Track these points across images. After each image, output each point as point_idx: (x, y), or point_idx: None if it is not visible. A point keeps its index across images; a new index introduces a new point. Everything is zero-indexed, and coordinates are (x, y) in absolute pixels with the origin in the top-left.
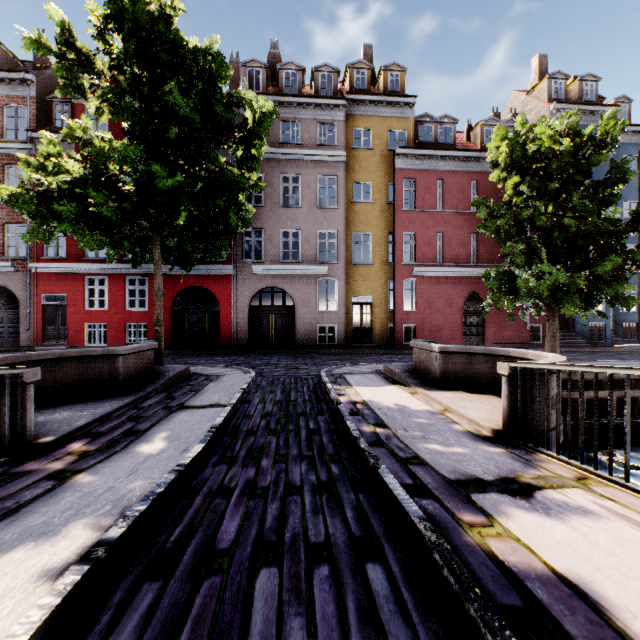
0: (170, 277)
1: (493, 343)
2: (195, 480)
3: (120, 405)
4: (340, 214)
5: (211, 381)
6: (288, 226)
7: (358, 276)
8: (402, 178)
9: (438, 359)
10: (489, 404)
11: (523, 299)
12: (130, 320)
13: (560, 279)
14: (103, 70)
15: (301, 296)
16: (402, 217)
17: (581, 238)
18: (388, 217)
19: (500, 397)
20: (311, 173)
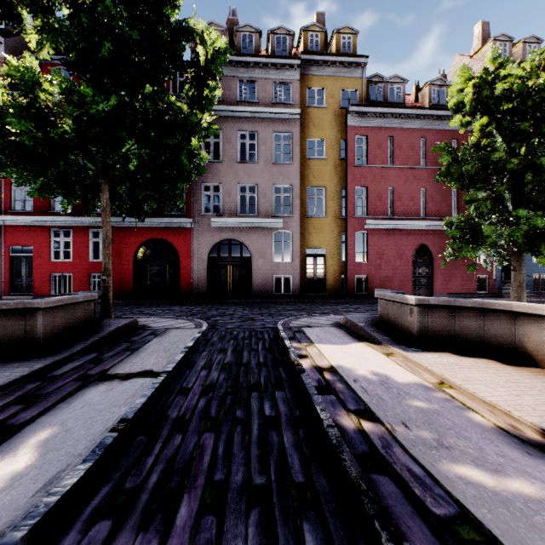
0: (132, 230)
1: (441, 293)
2: None
3: (21, 375)
4: (295, 169)
5: (156, 336)
6: (245, 181)
7: (312, 229)
8: (354, 135)
9: (414, 313)
10: (497, 374)
11: (484, 248)
12: (94, 271)
13: (539, 224)
14: None
15: (257, 248)
16: (354, 172)
17: None
18: (341, 172)
19: (501, 362)
20: (267, 130)
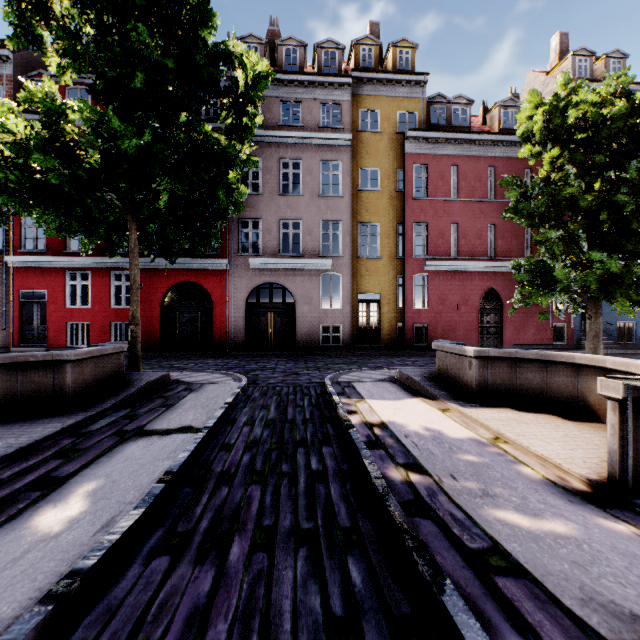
0: (159, 272)
1: (512, 344)
2: (95, 608)
3: (55, 430)
4: (345, 203)
5: (191, 391)
6: (288, 216)
7: (365, 271)
8: (413, 164)
9: (473, 366)
10: (555, 430)
11: (557, 294)
12: (115, 319)
13: (614, 268)
14: (63, 17)
15: (302, 293)
16: (413, 206)
17: (636, 219)
18: (397, 206)
19: (563, 418)
20: (313, 158)
